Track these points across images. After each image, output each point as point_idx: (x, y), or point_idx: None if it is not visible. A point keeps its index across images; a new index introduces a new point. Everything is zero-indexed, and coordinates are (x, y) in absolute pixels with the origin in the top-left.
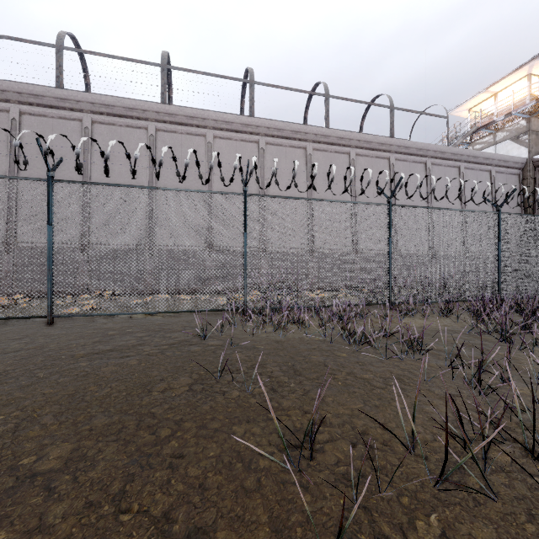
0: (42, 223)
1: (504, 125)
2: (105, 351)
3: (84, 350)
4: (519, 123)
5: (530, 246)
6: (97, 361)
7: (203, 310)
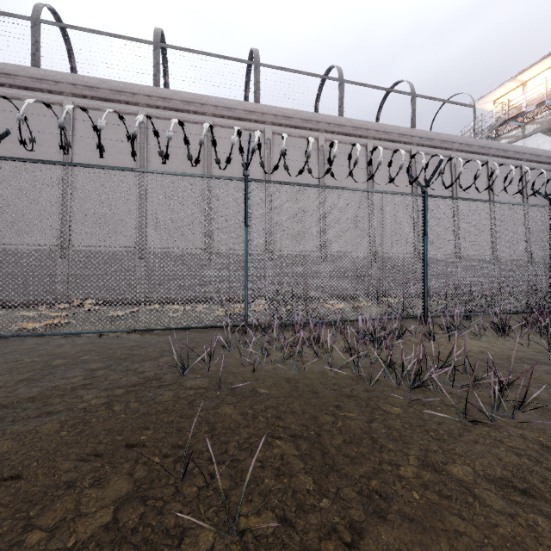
0: None
1: (535, 117)
2: (22, 401)
3: None
4: None
5: None
6: None
7: (192, 327)
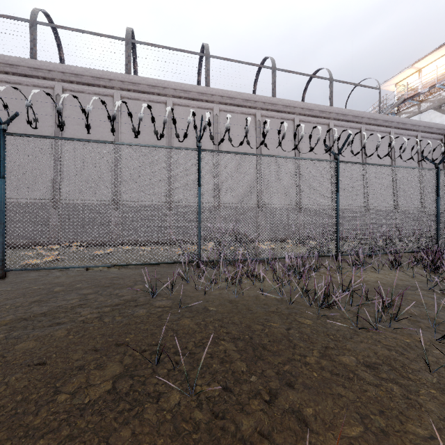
0: None
1: (428, 97)
2: (37, 316)
3: (14, 314)
4: (441, 94)
5: None
6: (17, 333)
7: (157, 263)
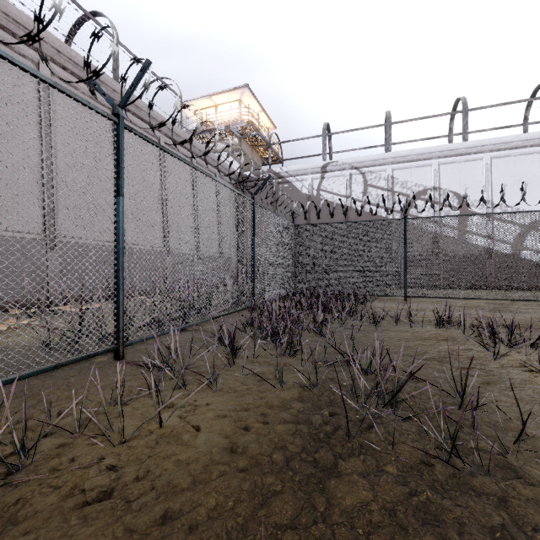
0: None
1: (223, 138)
2: None
3: None
4: (234, 139)
5: (272, 245)
6: None
7: None
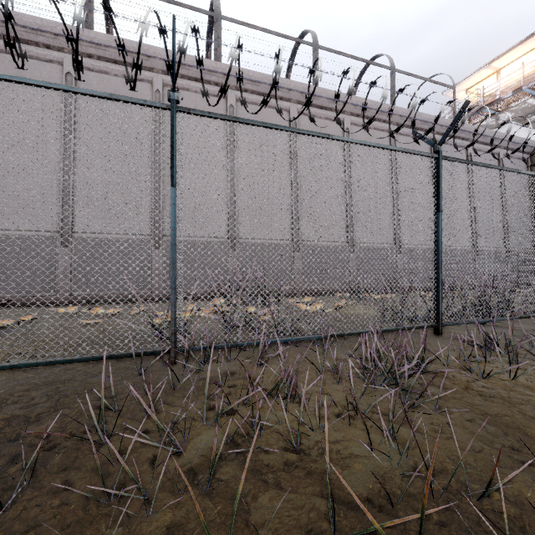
0: None
1: (509, 105)
2: None
3: None
4: (526, 102)
5: None
6: None
7: (70, 359)
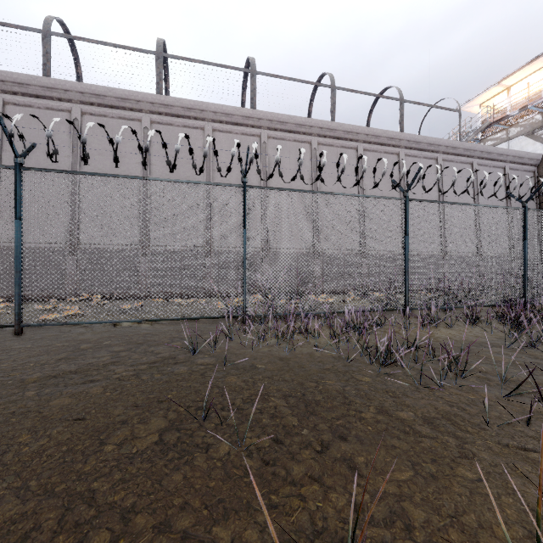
0: (9, 217)
1: (518, 120)
2: (66, 373)
3: (41, 372)
4: (534, 117)
5: None
6: (49, 390)
7: (196, 317)
